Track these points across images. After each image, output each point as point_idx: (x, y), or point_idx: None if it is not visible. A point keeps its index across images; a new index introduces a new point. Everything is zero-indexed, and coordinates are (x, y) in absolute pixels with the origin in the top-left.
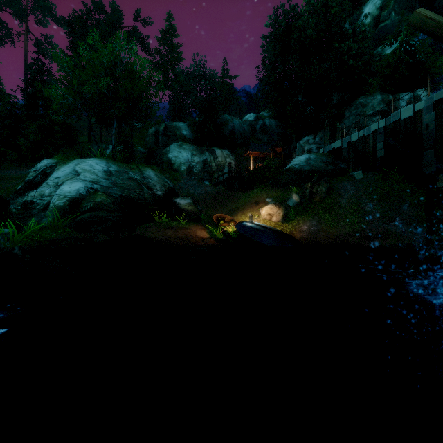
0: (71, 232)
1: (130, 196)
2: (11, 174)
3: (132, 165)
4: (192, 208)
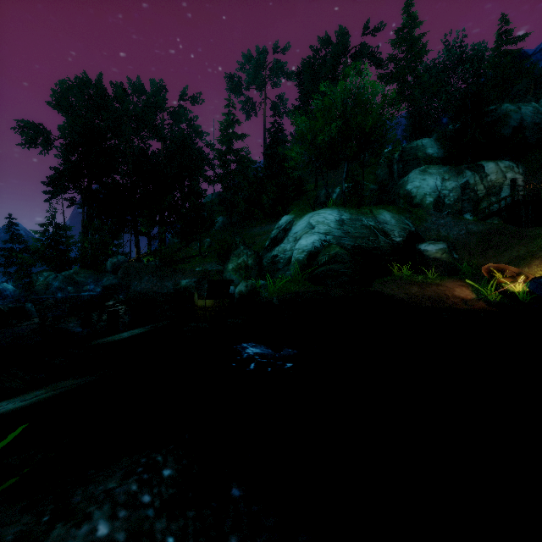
0: (310, 286)
1: (363, 246)
2: (258, 231)
3: (364, 210)
4: (444, 256)
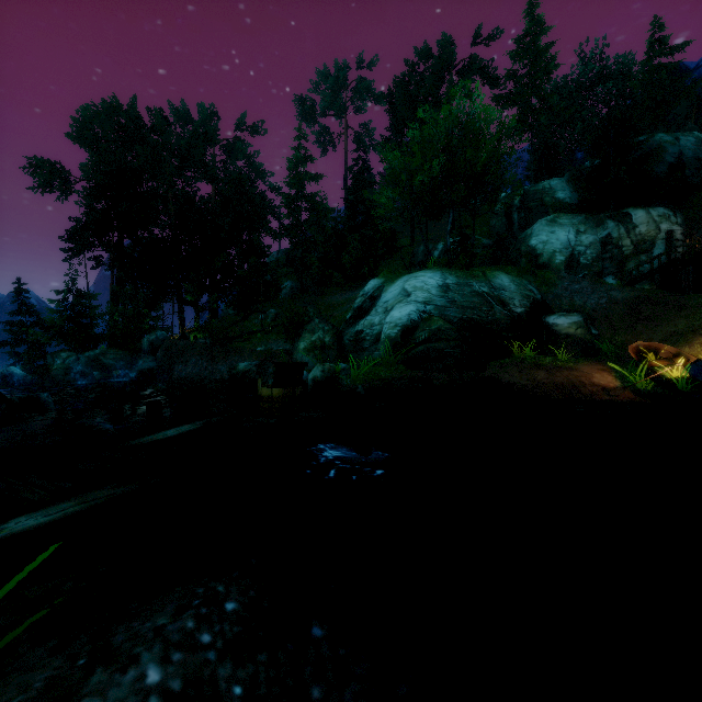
0: (405, 370)
1: (474, 318)
2: (337, 300)
3: (475, 272)
4: (579, 331)
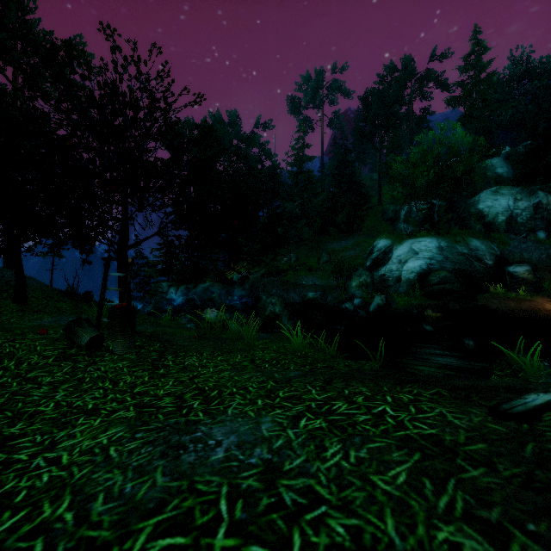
0: (427, 300)
1: (462, 268)
2: (336, 247)
3: (457, 238)
4: (529, 276)
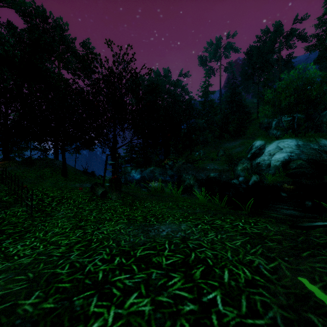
0: (288, 178)
1: (313, 158)
2: (228, 146)
3: (311, 139)
4: None
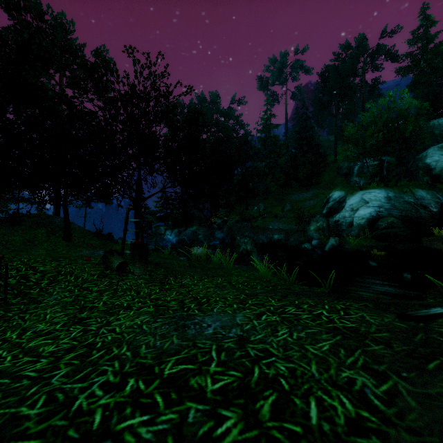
0: (376, 242)
1: (408, 215)
2: (297, 198)
3: (404, 189)
4: None
